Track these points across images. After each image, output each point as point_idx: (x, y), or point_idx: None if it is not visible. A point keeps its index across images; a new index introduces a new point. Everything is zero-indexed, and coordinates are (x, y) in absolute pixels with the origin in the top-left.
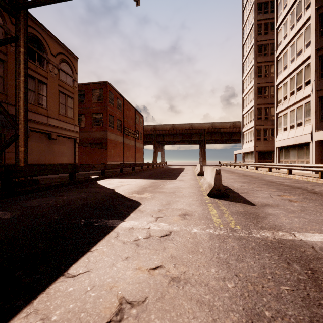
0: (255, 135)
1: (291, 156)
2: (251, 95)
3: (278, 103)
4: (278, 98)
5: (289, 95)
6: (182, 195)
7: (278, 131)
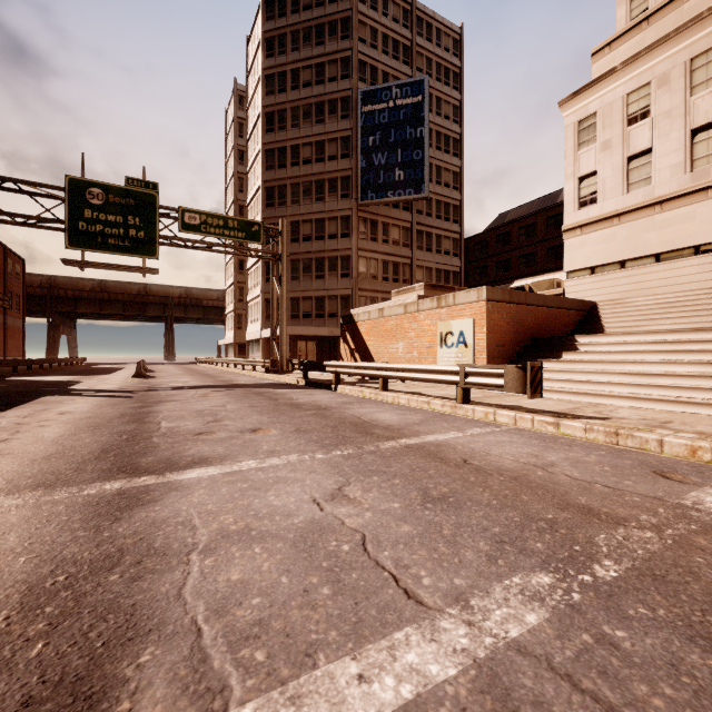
0: (235, 322)
1: (255, 351)
2: (232, 267)
3: (248, 291)
4: (248, 285)
5: (254, 287)
6: (114, 379)
7: (248, 323)
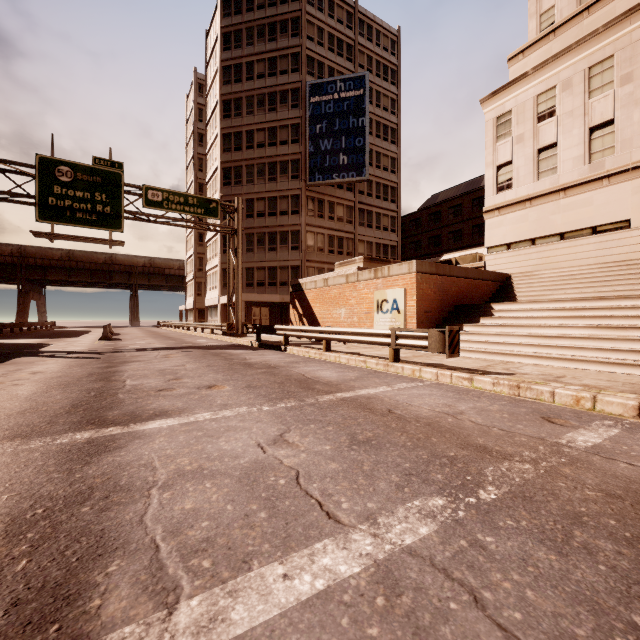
0: (195, 289)
1: (213, 316)
2: (192, 239)
3: (207, 261)
4: (207, 256)
5: (212, 257)
6: (82, 341)
7: (207, 290)
